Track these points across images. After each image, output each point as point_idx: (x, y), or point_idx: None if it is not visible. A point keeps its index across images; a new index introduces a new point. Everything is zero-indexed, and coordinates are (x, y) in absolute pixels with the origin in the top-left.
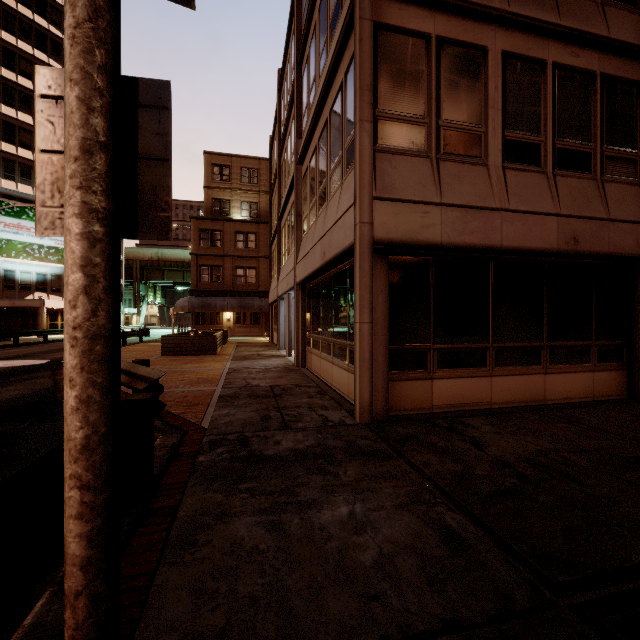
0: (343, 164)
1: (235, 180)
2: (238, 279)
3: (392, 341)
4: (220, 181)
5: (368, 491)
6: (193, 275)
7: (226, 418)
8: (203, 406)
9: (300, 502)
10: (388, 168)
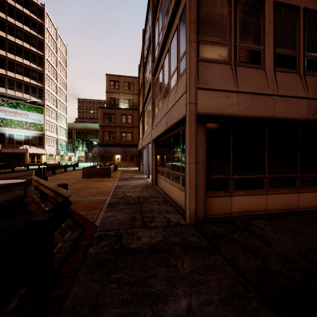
0: (178, 71)
1: (121, 88)
2: (123, 138)
3: (208, 174)
4: (114, 89)
5: (199, 283)
6: (100, 136)
7: (110, 218)
8: (98, 210)
9: (152, 294)
10: (206, 70)
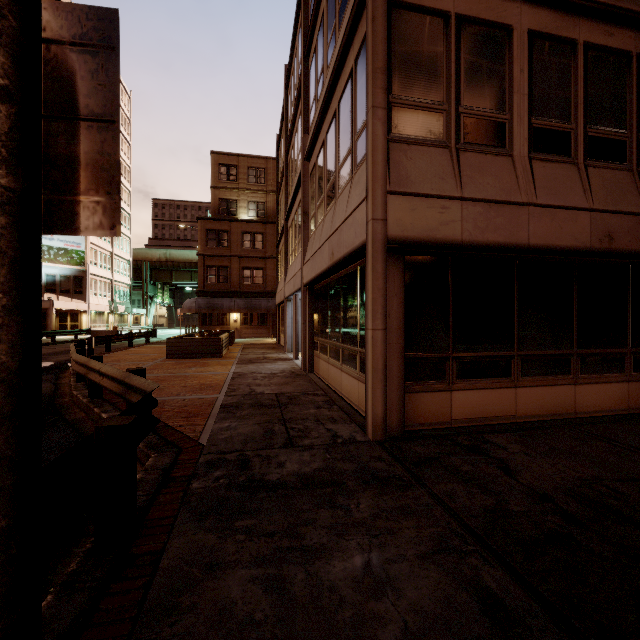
0: (353, 157)
1: (242, 180)
2: (245, 280)
3: (407, 349)
4: (227, 181)
5: (385, 533)
6: (200, 276)
7: (226, 432)
8: (203, 417)
9: (305, 548)
10: (403, 159)
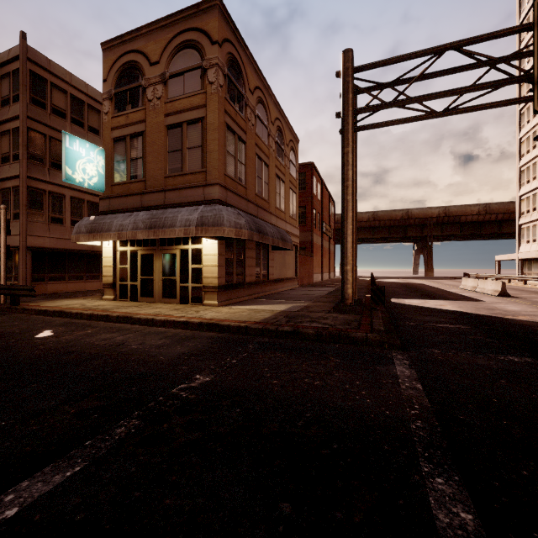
0: (11, 216)
1: None
2: None
3: (33, 274)
4: None
5: (30, 298)
6: None
7: None
8: None
9: None
10: (32, 226)
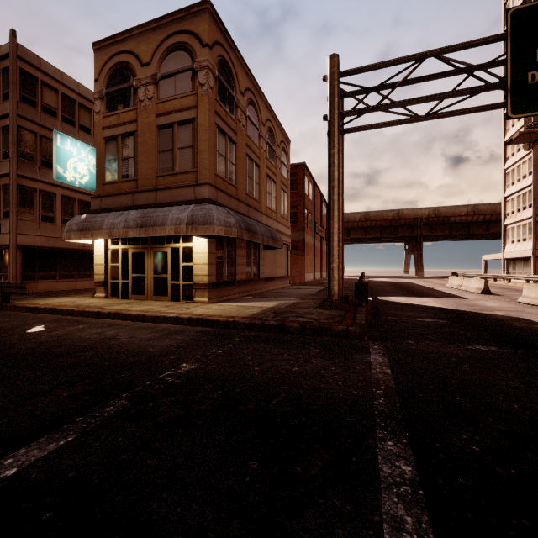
0: (1, 214)
1: None
2: None
3: (23, 272)
4: None
5: (20, 296)
6: None
7: None
8: None
9: None
10: (22, 225)
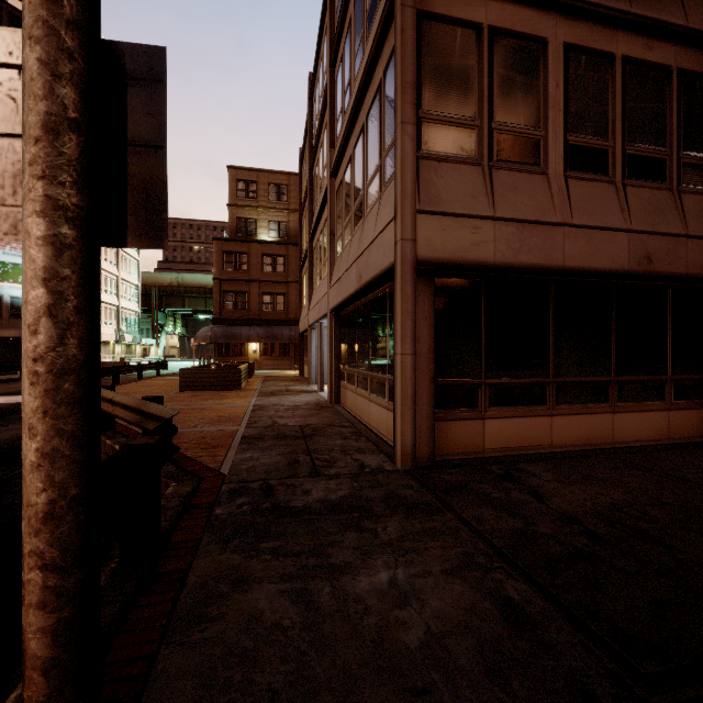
0: (382, 174)
1: (262, 197)
2: (265, 306)
3: (438, 375)
4: (246, 198)
5: (412, 552)
6: (216, 302)
7: (249, 463)
8: (223, 449)
9: (332, 566)
10: (433, 177)
